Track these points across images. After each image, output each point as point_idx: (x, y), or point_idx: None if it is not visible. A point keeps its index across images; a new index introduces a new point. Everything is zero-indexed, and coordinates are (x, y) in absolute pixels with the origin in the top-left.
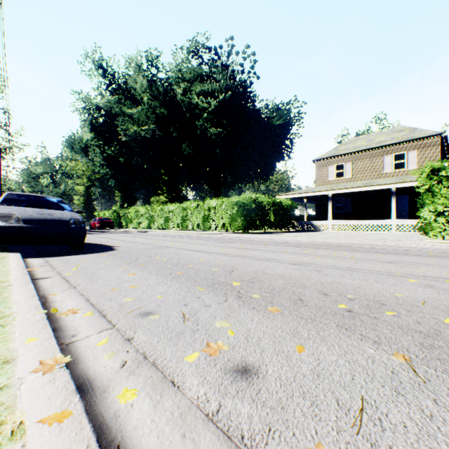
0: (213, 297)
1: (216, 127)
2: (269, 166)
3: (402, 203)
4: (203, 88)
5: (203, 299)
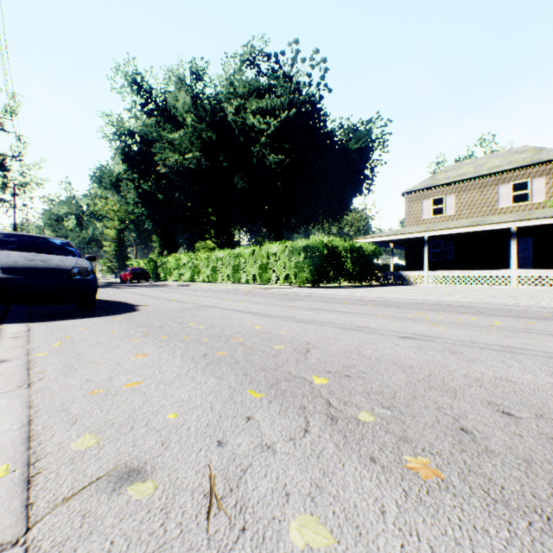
0: (279, 419)
1: (277, 154)
2: (343, 203)
3: (524, 248)
4: (261, 105)
5: (259, 426)
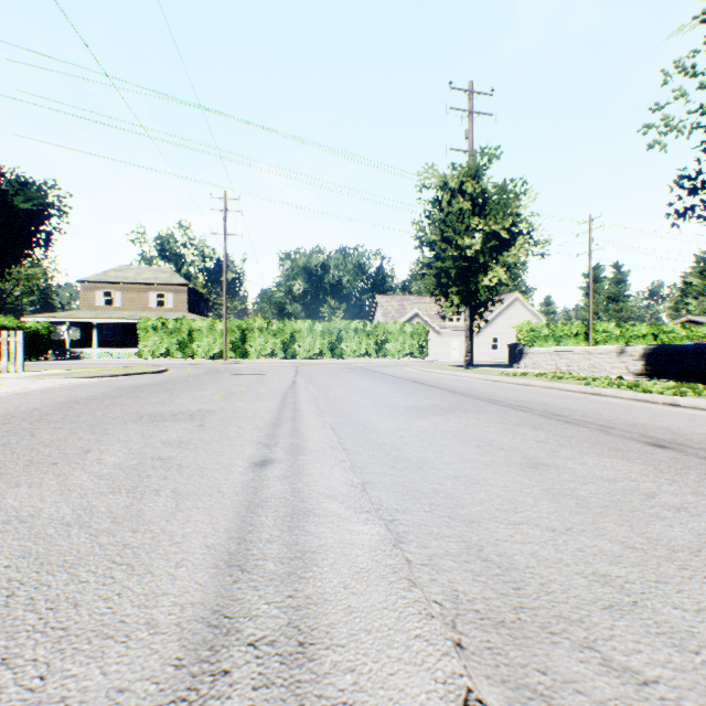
0: None
1: None
2: (5, 260)
3: None
4: None
5: None
